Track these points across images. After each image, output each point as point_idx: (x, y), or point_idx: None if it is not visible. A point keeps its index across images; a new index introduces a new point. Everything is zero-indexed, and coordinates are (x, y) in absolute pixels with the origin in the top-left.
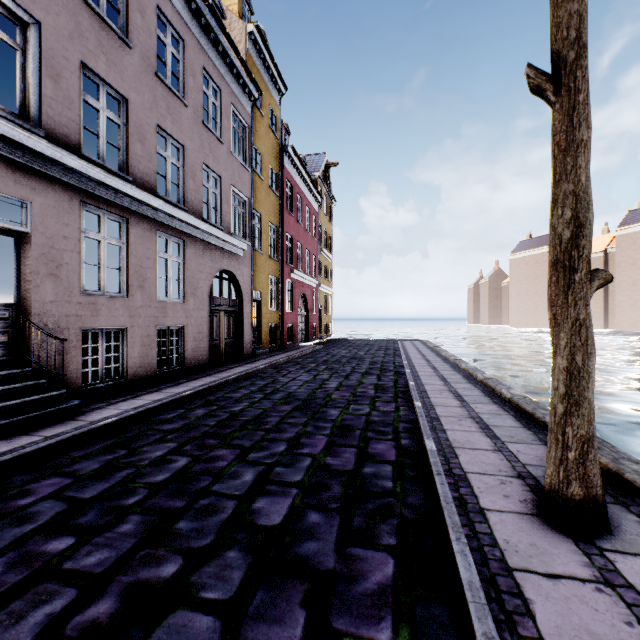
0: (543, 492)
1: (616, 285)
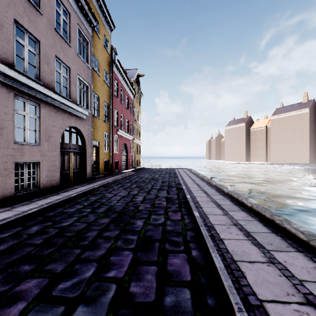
0: None
1: (271, 142)
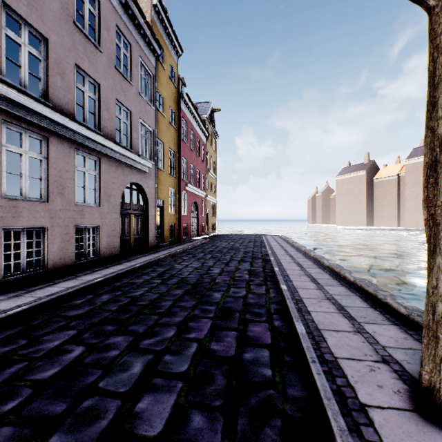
0: (421, 387)
1: (405, 197)
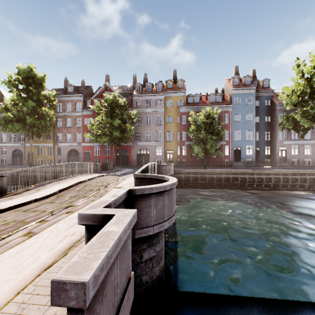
0: None
1: None
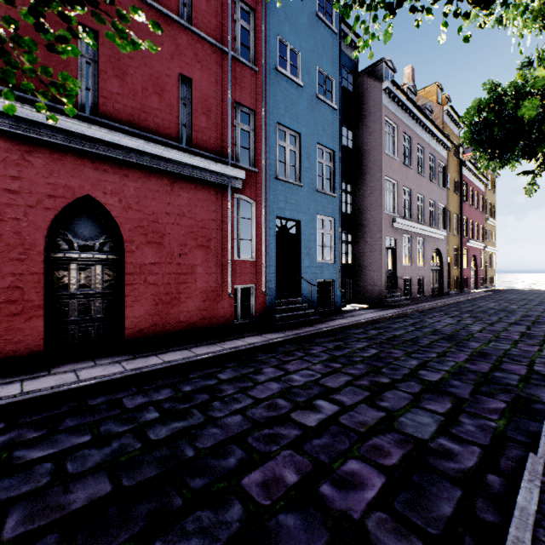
0: None
1: None
